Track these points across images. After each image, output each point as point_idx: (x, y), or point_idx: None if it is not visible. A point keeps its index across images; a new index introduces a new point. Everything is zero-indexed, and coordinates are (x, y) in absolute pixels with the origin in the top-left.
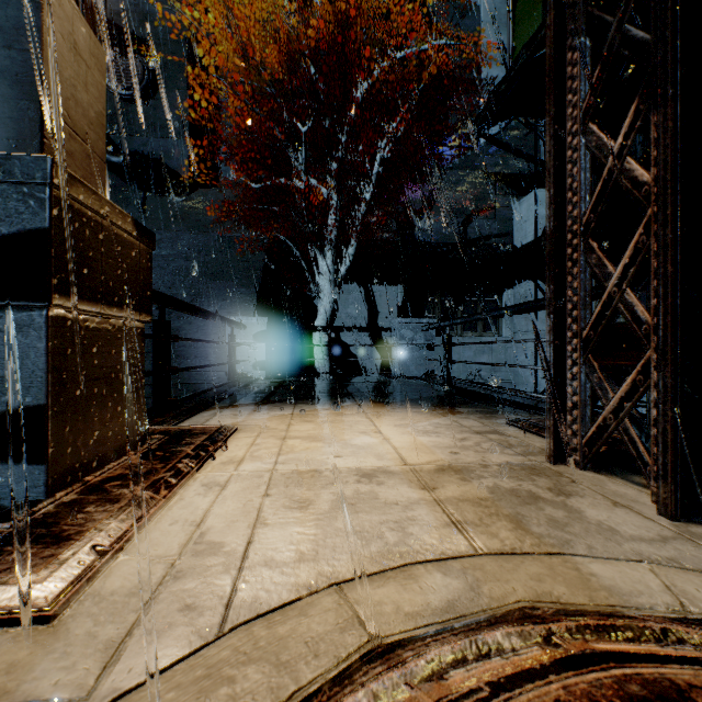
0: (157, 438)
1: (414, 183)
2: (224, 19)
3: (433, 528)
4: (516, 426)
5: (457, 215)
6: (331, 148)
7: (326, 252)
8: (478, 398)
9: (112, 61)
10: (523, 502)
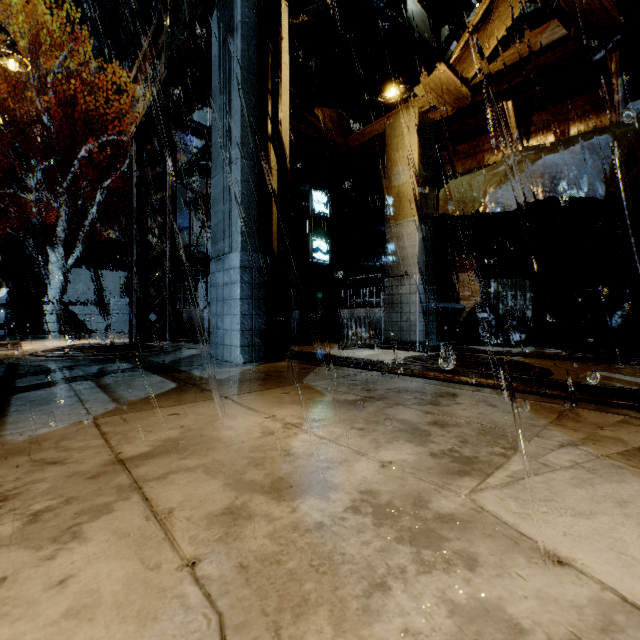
0: None
1: None
2: None
3: None
4: None
5: None
6: (61, 175)
7: (56, 248)
8: None
9: None
10: None
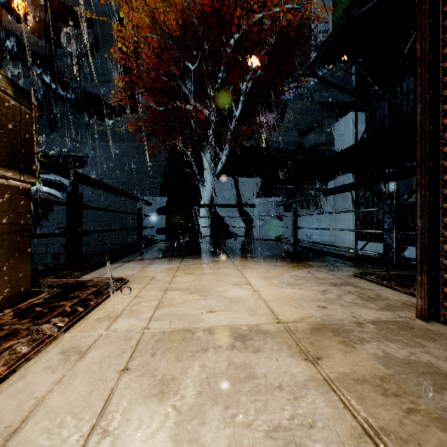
0: (48, 291)
1: (267, 111)
2: (141, 3)
3: (343, 446)
4: (364, 278)
5: (297, 130)
6: (212, 83)
7: (208, 154)
8: (321, 254)
9: (68, 32)
10: (437, 386)
